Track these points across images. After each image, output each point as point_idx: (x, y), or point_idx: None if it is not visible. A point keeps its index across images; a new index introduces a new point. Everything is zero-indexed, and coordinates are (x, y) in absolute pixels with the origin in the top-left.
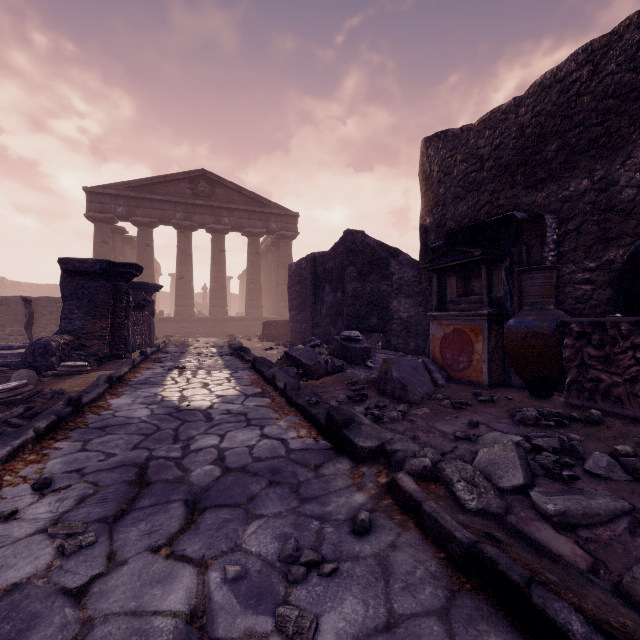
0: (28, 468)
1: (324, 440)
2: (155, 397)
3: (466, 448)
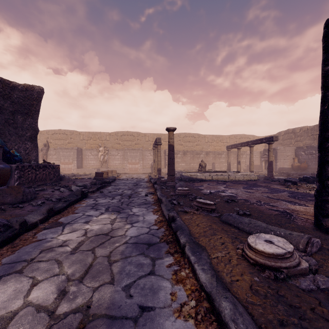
0: (153, 197)
1: (83, 199)
2: (132, 220)
3: (68, 192)
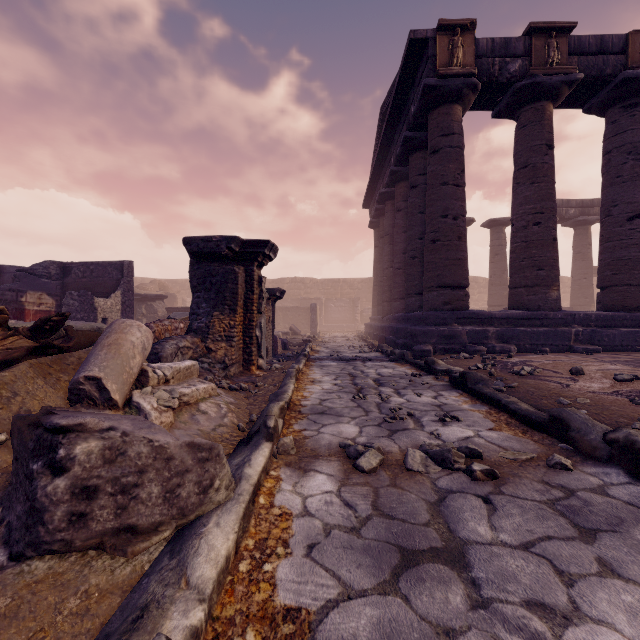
0: None
1: None
2: None
3: None
